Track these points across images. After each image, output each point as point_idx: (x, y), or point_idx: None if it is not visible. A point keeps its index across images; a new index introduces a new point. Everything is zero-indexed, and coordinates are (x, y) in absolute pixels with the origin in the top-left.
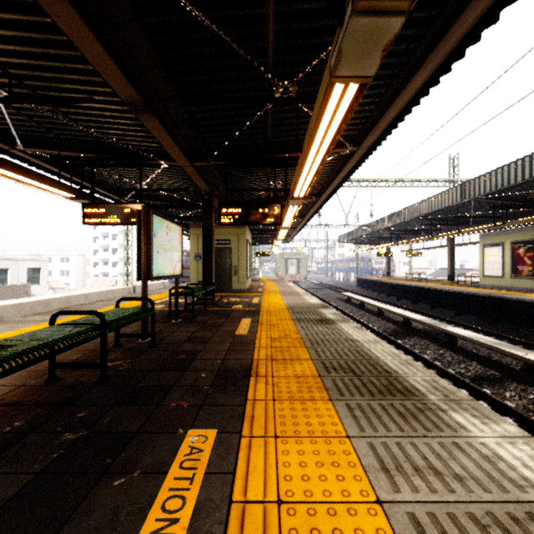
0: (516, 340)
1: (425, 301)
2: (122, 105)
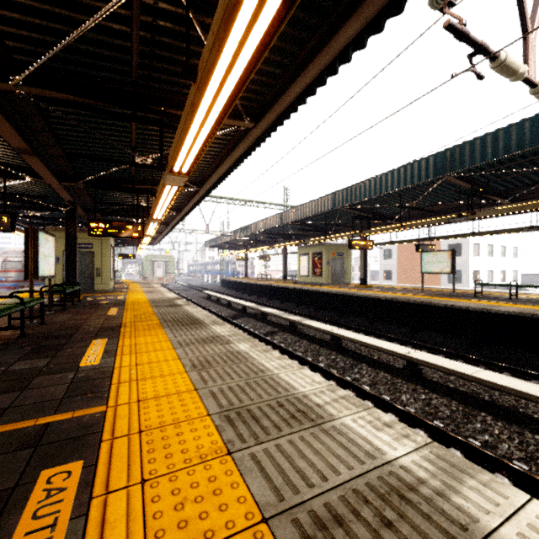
0: (302, 314)
1: (265, 295)
2: None
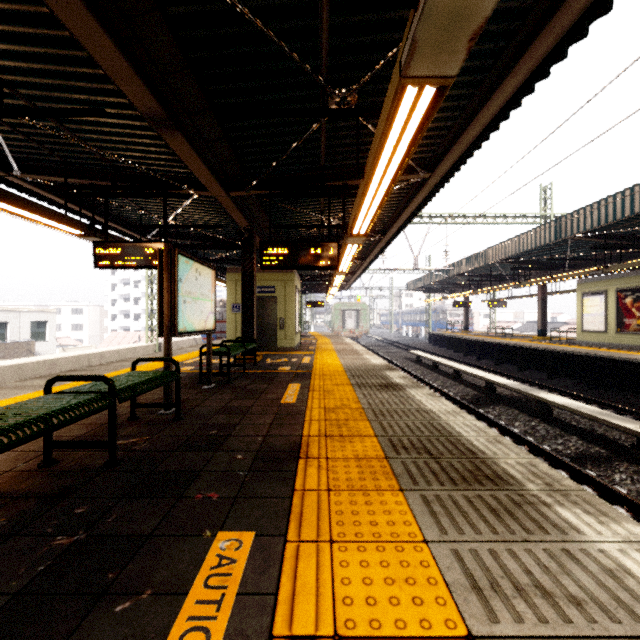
0: (624, 408)
1: (511, 361)
2: (141, 120)
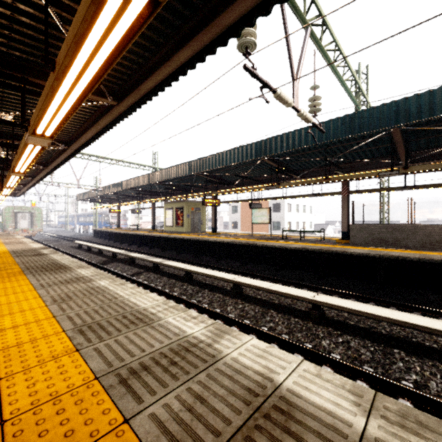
0: (166, 257)
1: (136, 243)
2: None
